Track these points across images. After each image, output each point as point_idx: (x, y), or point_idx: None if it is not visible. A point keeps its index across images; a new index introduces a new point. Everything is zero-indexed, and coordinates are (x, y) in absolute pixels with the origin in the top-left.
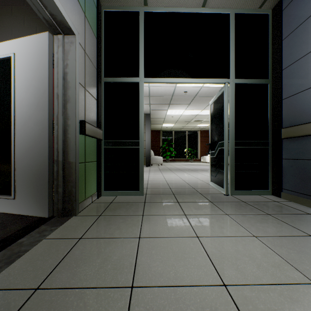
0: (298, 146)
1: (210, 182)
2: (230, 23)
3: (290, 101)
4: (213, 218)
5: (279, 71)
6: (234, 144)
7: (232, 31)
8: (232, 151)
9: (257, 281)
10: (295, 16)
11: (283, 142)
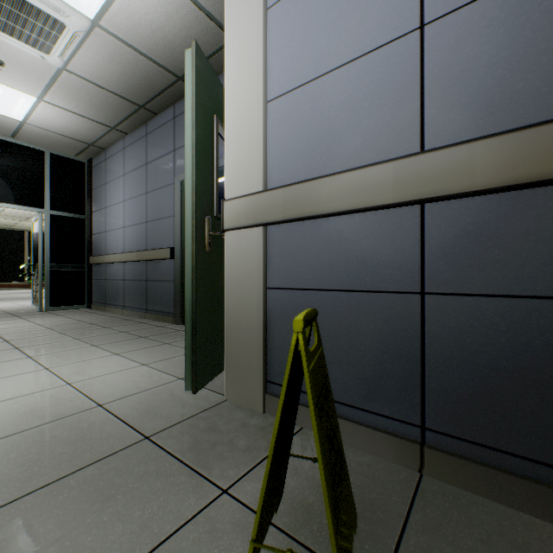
0: (98, 270)
1: (33, 305)
2: (46, 161)
3: (95, 237)
4: (8, 321)
5: (91, 212)
6: (51, 266)
7: (47, 168)
8: (48, 273)
9: (11, 328)
10: (97, 179)
11: (93, 266)
